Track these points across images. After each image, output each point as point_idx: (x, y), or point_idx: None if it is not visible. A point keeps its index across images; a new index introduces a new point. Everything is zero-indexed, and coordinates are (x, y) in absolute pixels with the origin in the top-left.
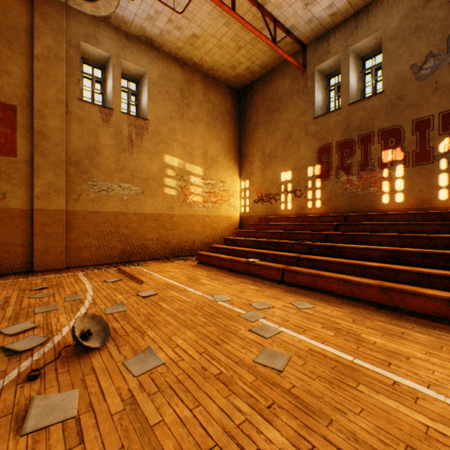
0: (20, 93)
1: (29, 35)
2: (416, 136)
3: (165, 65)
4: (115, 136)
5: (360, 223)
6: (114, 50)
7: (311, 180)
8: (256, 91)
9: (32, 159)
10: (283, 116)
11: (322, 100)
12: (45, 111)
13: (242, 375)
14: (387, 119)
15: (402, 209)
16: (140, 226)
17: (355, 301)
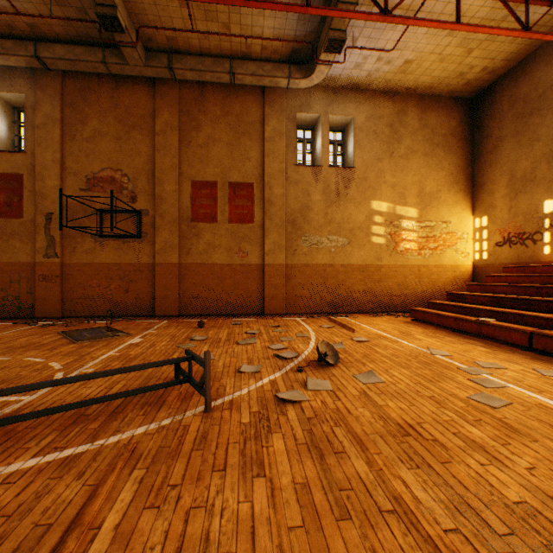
0: (255, 172)
1: (261, 124)
2: None
3: (372, 103)
4: (323, 191)
5: None
6: (322, 110)
7: None
8: (498, 93)
9: (263, 223)
10: (548, 118)
11: None
12: (271, 182)
13: (453, 402)
14: None
15: None
16: (347, 277)
17: None
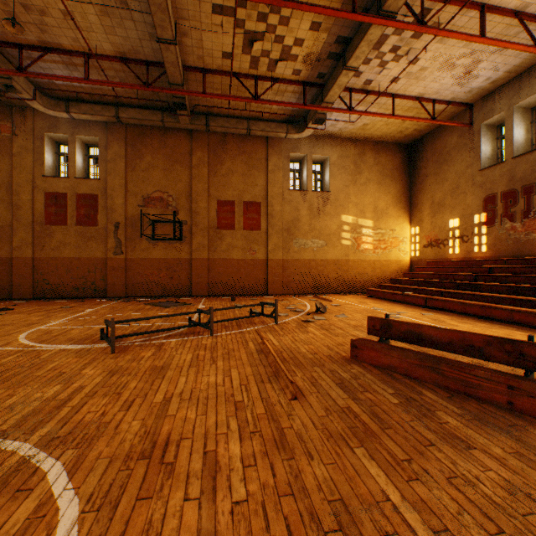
0: (262, 194)
1: (266, 160)
2: None
3: (342, 147)
4: (309, 208)
5: (510, 266)
6: (308, 151)
7: (477, 227)
8: (425, 145)
9: (267, 230)
10: (451, 168)
11: (491, 150)
12: (273, 202)
13: None
14: None
15: None
16: (324, 268)
17: (468, 316)
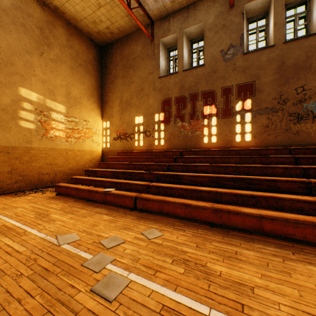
0: None
1: None
2: (223, 98)
3: None
4: None
5: (191, 157)
6: None
7: (158, 124)
8: (115, 50)
9: None
10: (137, 73)
11: (165, 65)
12: None
13: None
14: (206, 85)
15: (215, 147)
16: None
17: (194, 222)
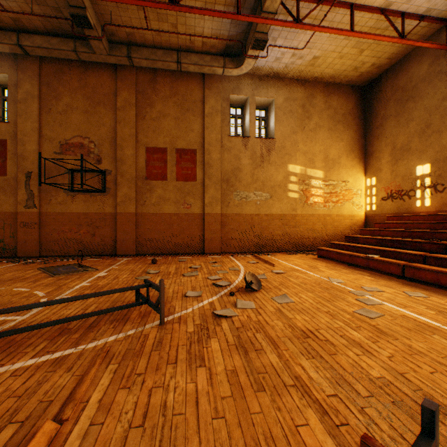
0: (197, 141)
1: (202, 103)
2: None
3: (288, 89)
4: (251, 157)
5: None
6: (250, 93)
7: None
8: (384, 84)
9: (203, 181)
10: (419, 104)
11: None
12: (210, 149)
13: (343, 315)
14: None
15: None
16: (269, 224)
17: None
